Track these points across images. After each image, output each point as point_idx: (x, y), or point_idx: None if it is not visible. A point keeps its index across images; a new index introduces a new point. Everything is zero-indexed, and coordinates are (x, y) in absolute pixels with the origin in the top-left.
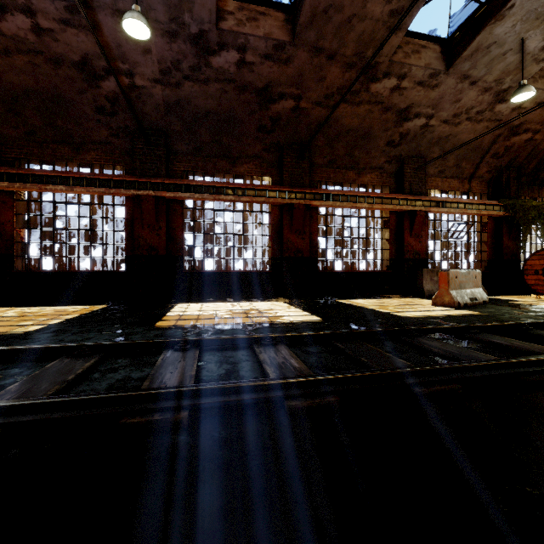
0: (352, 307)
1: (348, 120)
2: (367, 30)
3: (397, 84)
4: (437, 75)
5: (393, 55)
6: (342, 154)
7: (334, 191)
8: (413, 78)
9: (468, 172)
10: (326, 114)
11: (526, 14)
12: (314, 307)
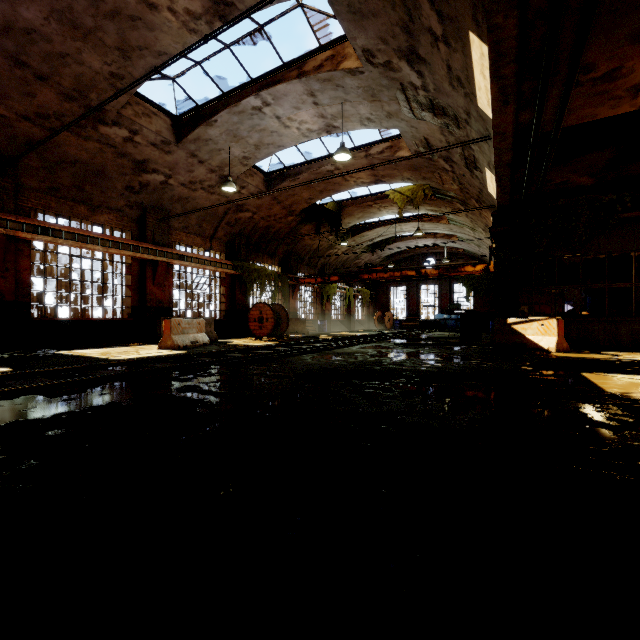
0: (68, 356)
1: (73, 150)
2: (87, 75)
3: (130, 136)
4: (169, 144)
5: (122, 109)
6: (68, 184)
7: (55, 226)
8: (146, 138)
9: (209, 232)
10: (41, 134)
11: (227, 130)
12: (12, 360)
